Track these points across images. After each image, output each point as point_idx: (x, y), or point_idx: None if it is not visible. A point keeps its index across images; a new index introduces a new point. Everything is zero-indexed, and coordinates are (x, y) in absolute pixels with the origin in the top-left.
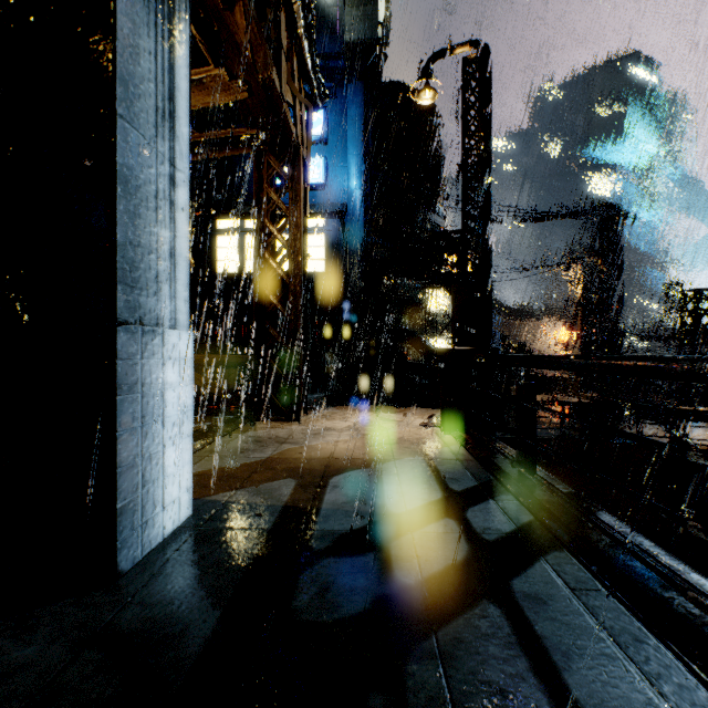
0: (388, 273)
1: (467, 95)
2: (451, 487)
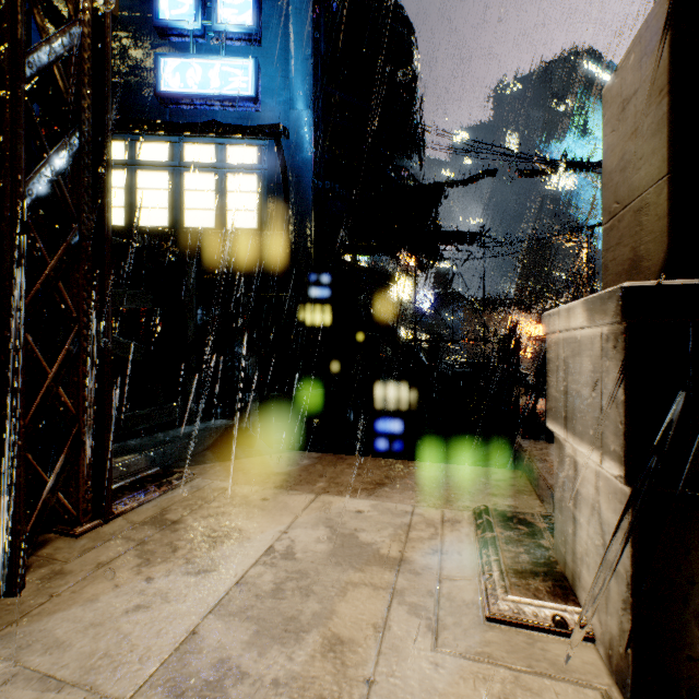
0: (347, 245)
1: None
2: None
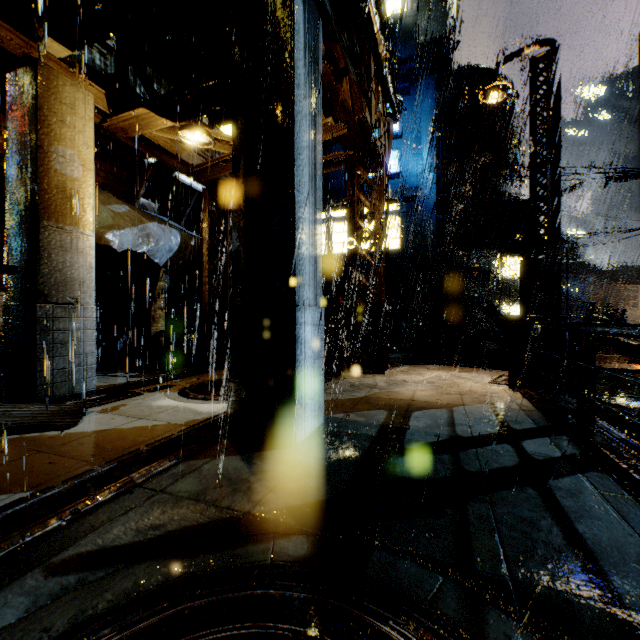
0: (460, 245)
1: (535, 89)
2: (512, 426)
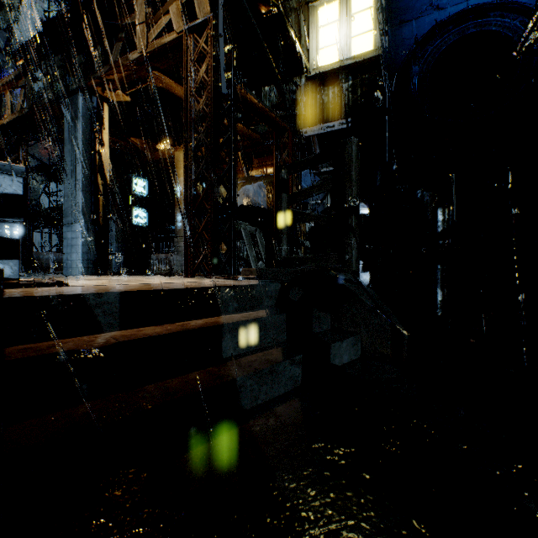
0: None
1: None
2: None
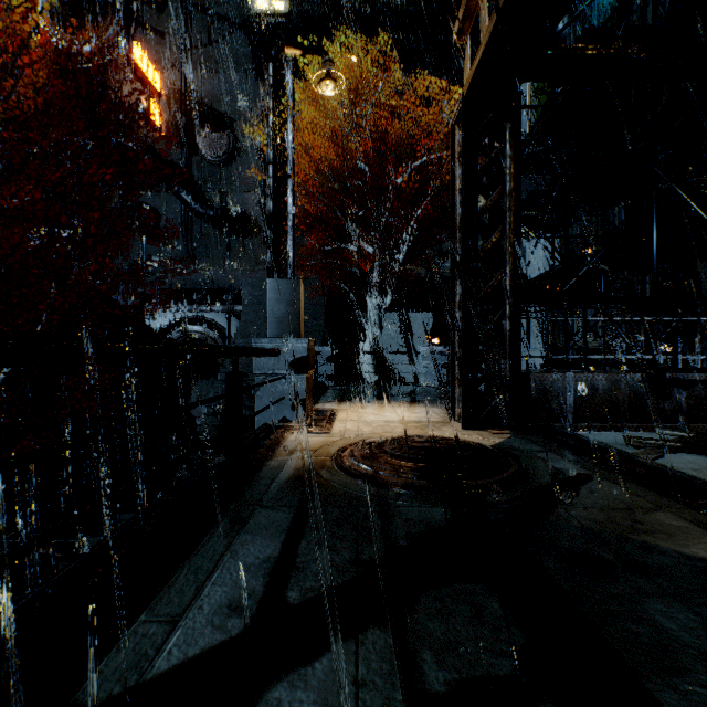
0: None
1: None
2: None
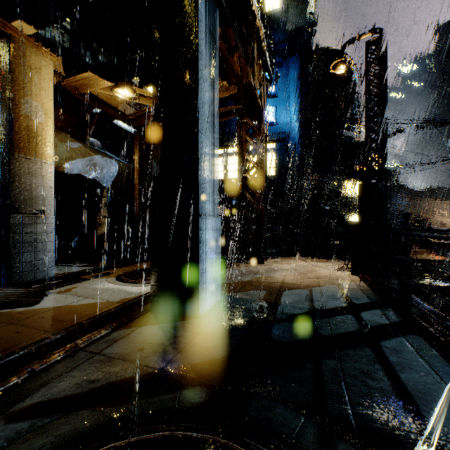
0: (317, 172)
1: (369, 63)
2: (353, 301)
